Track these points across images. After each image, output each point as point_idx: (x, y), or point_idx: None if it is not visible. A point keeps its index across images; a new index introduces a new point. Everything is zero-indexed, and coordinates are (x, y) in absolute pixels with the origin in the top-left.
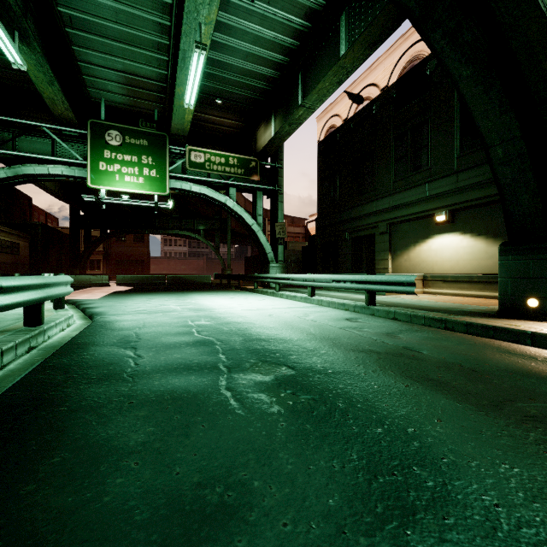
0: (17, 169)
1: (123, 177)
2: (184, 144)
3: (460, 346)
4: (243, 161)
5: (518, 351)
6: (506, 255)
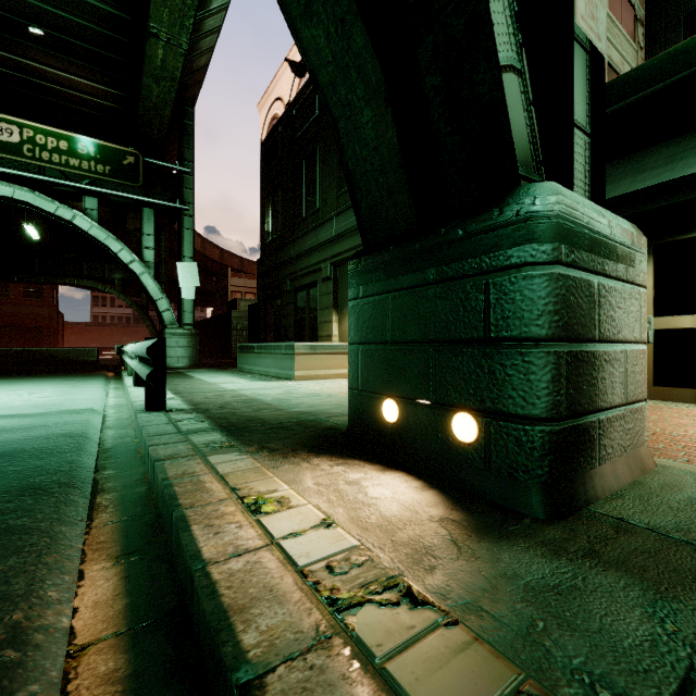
0: None
1: None
2: None
3: None
4: (108, 153)
5: None
6: (355, 286)
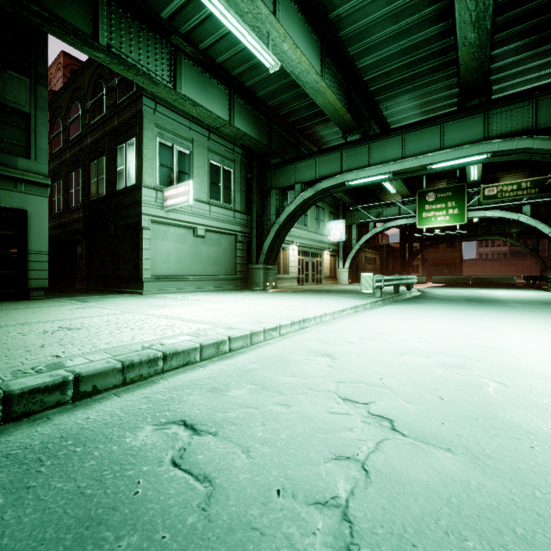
0: (384, 225)
1: (436, 218)
2: (478, 185)
3: None
4: (536, 182)
5: None
6: None
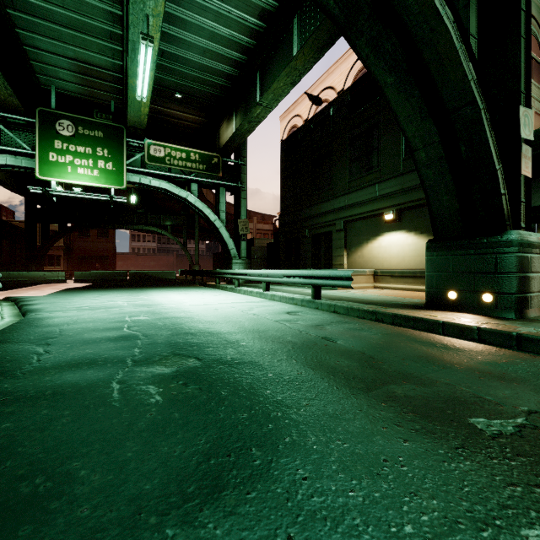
0: None
1: (76, 169)
2: (142, 137)
3: (375, 336)
4: (205, 157)
5: (423, 339)
6: (431, 252)
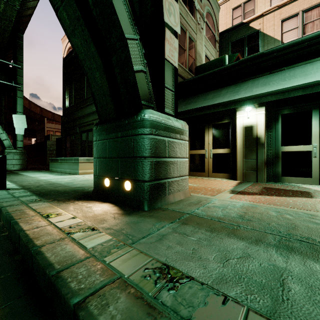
0: None
1: None
2: None
3: None
4: None
5: None
6: (95, 136)
